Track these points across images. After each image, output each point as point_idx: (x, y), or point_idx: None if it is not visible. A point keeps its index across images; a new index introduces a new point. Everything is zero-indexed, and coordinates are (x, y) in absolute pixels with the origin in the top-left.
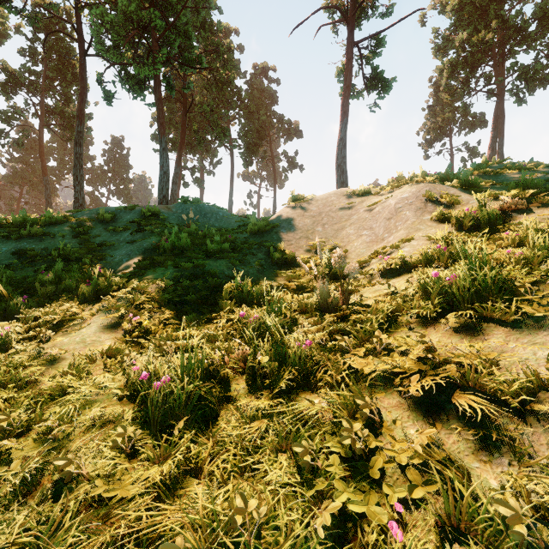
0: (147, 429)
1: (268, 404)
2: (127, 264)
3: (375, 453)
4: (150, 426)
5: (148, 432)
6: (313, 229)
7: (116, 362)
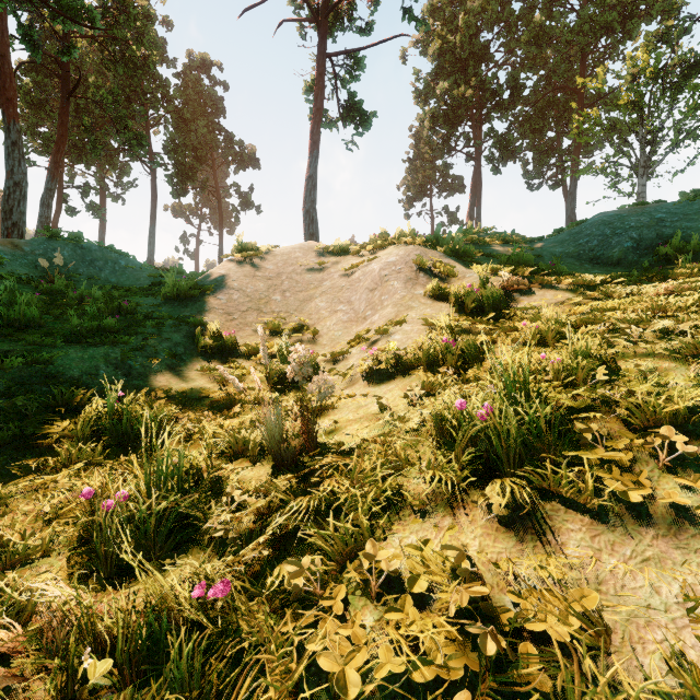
0: None
1: None
2: None
3: None
4: None
5: None
6: (268, 297)
7: None
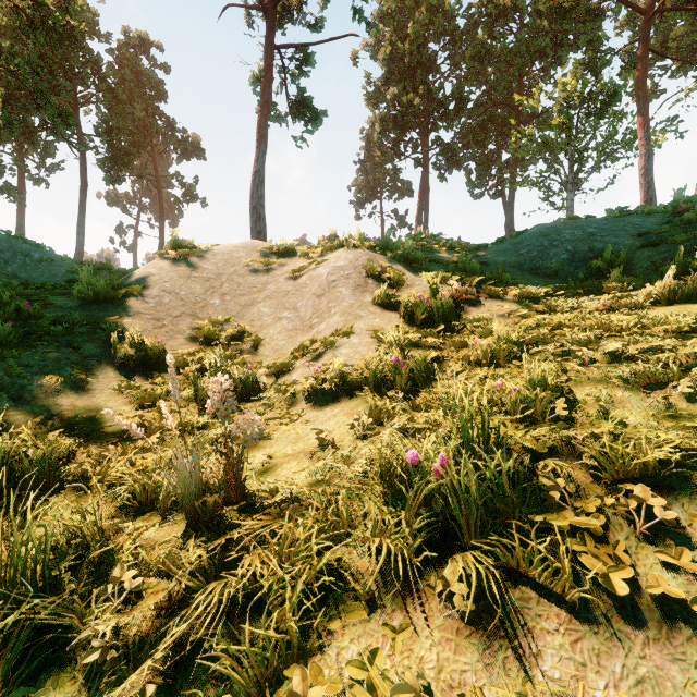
0: None
1: None
2: None
3: None
4: None
5: None
6: (205, 301)
7: None
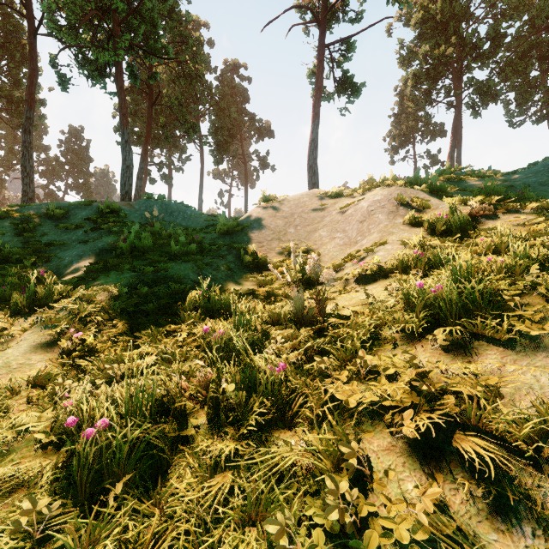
0: (73, 493)
1: (234, 448)
2: (77, 267)
3: (367, 520)
4: (76, 491)
5: (72, 501)
6: (285, 230)
7: (45, 393)
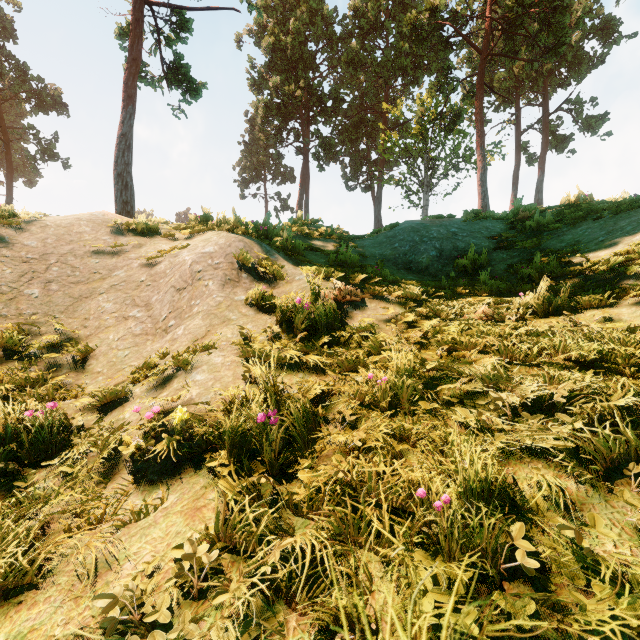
0: None
1: None
2: None
3: None
4: None
5: None
6: (16, 290)
7: None
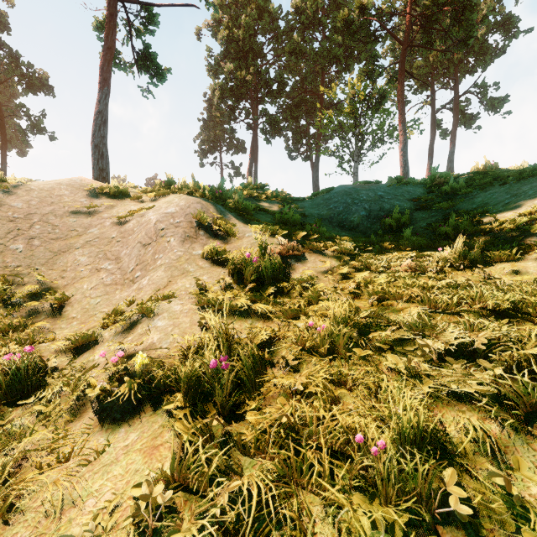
0: None
1: None
2: None
3: None
4: None
5: None
6: (3, 246)
7: None
